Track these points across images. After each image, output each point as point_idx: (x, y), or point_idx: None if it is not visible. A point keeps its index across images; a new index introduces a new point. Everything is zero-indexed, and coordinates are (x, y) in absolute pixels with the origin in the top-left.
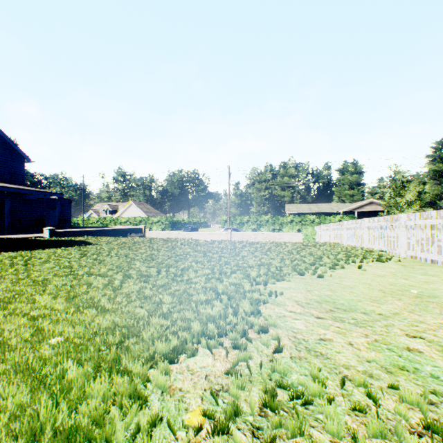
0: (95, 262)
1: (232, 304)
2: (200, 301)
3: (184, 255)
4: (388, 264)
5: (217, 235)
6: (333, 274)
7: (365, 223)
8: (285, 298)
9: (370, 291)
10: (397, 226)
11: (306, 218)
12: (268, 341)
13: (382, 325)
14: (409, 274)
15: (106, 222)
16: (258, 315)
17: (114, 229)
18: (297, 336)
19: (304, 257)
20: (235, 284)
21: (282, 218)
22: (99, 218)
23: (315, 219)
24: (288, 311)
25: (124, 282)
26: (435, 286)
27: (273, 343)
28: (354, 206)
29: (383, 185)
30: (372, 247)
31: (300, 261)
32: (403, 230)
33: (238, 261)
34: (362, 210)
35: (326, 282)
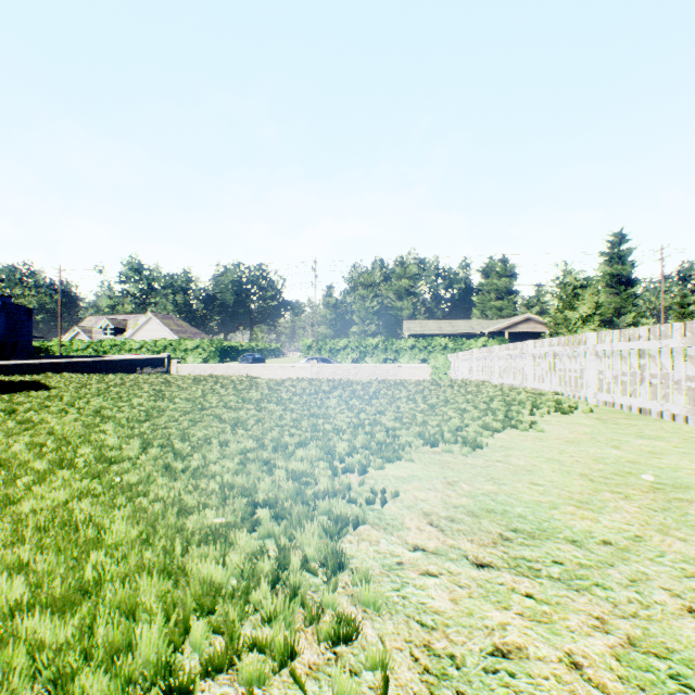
0: (17, 429)
1: (277, 538)
2: (198, 534)
3: (217, 409)
4: (576, 418)
5: (294, 370)
6: (491, 441)
7: (529, 349)
8: (403, 507)
9: (566, 477)
10: (582, 353)
11: (436, 342)
12: (354, 694)
13: (625, 581)
14: (617, 437)
15: (105, 348)
16: (336, 577)
17: (111, 360)
18: (434, 646)
19: (437, 407)
20: (300, 476)
21: (399, 342)
22: (90, 341)
23: (448, 343)
24: (411, 548)
25: (42, 482)
26: (672, 462)
27: (368, 687)
28: (503, 324)
29: (547, 292)
30: (540, 387)
31: (430, 417)
32: (592, 359)
33: (317, 418)
34: (515, 331)
35: (481, 461)
